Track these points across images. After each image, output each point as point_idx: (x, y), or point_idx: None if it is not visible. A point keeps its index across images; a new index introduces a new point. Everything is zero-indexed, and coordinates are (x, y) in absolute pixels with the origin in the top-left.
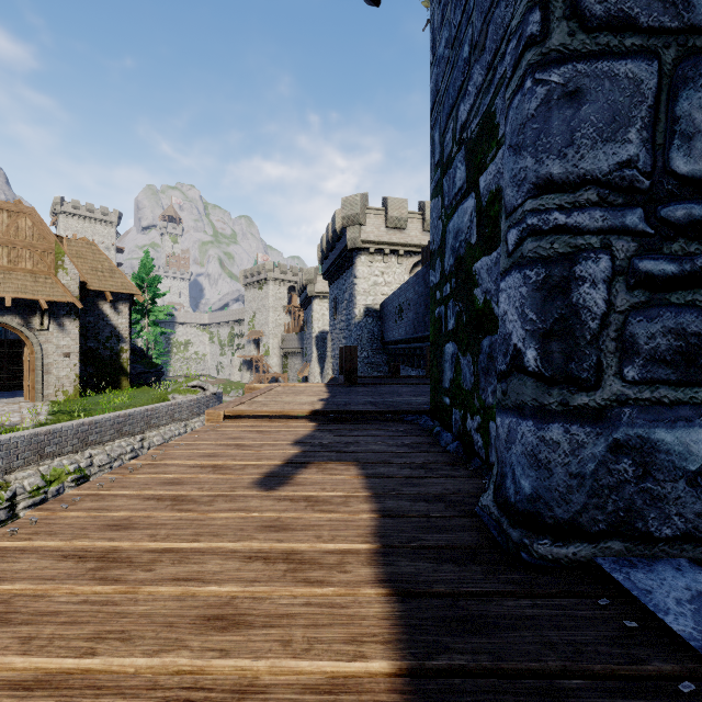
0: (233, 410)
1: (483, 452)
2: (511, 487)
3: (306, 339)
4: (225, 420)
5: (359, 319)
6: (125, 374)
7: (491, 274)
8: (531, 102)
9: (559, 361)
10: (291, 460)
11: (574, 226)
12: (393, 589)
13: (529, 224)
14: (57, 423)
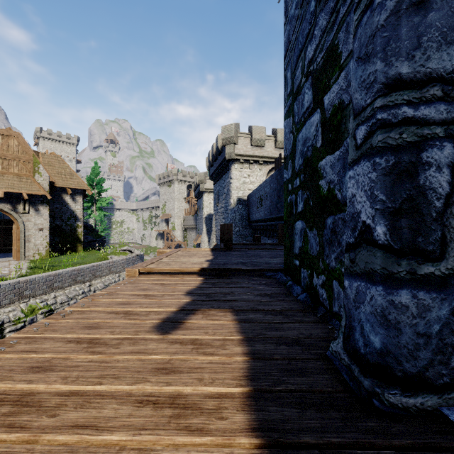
0: (145, 268)
1: (327, 303)
2: (360, 340)
3: (199, 219)
4: (139, 275)
5: (233, 206)
6: (80, 242)
7: (335, 168)
8: (381, 14)
9: (408, 235)
10: (183, 307)
11: (421, 118)
12: (264, 439)
13: (379, 118)
14: (32, 275)
